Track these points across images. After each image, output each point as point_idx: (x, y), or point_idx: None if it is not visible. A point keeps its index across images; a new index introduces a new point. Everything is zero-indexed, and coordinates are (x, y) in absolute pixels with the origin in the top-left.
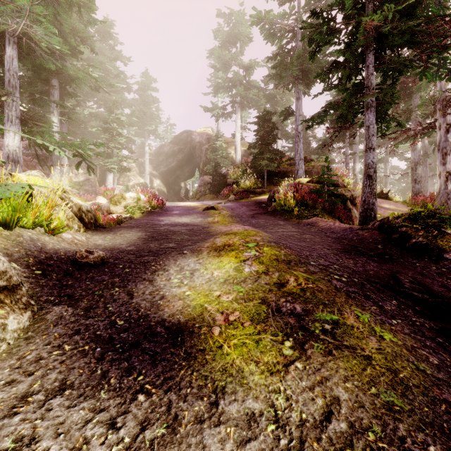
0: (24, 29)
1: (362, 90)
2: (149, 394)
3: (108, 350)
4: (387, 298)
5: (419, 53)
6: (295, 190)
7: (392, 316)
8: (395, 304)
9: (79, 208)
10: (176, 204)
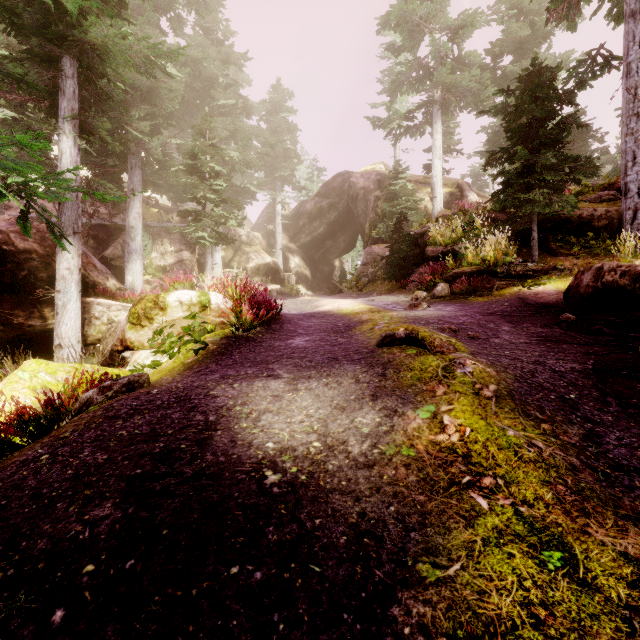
0: None
1: None
2: None
3: None
4: None
5: None
6: None
7: None
8: None
9: None
10: (313, 307)
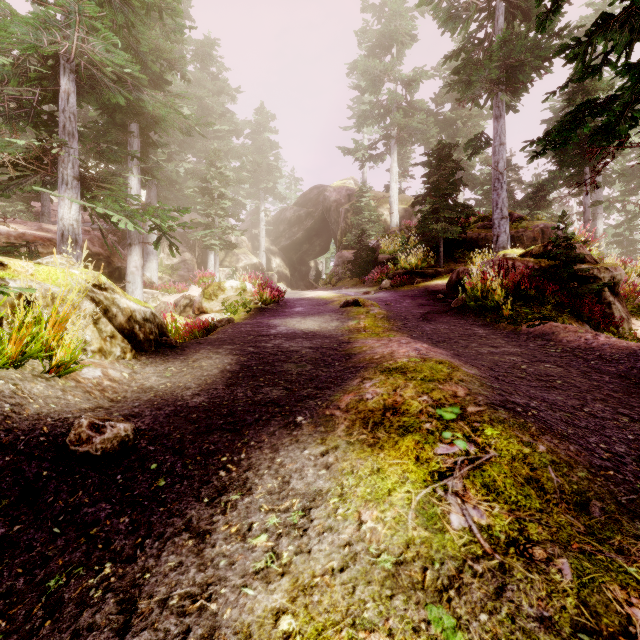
0: (79, 48)
1: None
2: None
3: None
4: None
5: None
6: (503, 271)
7: None
8: None
9: (130, 315)
10: (300, 295)
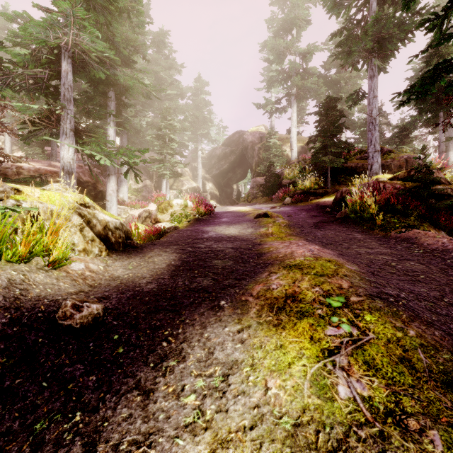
0: (74, 40)
1: None
2: None
3: None
4: None
5: None
6: (376, 191)
7: None
8: None
9: (105, 225)
10: (226, 209)
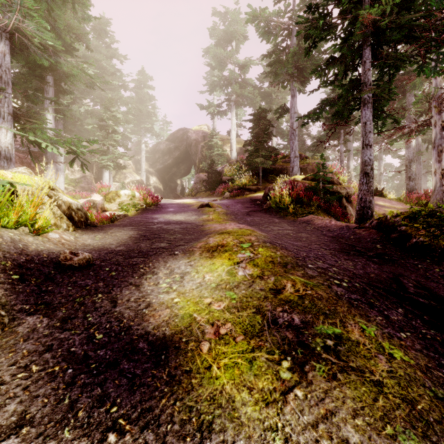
0: (16, 24)
1: (358, 86)
2: (122, 432)
3: (81, 372)
4: (392, 306)
5: (417, 48)
6: (290, 188)
7: (400, 327)
8: (402, 313)
9: (69, 206)
10: (171, 201)
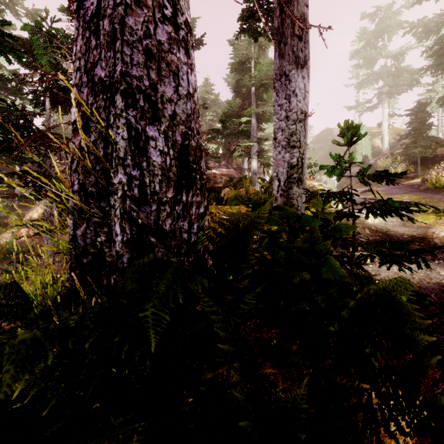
0: (264, 110)
1: None
2: None
3: None
4: None
5: None
6: None
7: None
8: None
9: None
10: None
